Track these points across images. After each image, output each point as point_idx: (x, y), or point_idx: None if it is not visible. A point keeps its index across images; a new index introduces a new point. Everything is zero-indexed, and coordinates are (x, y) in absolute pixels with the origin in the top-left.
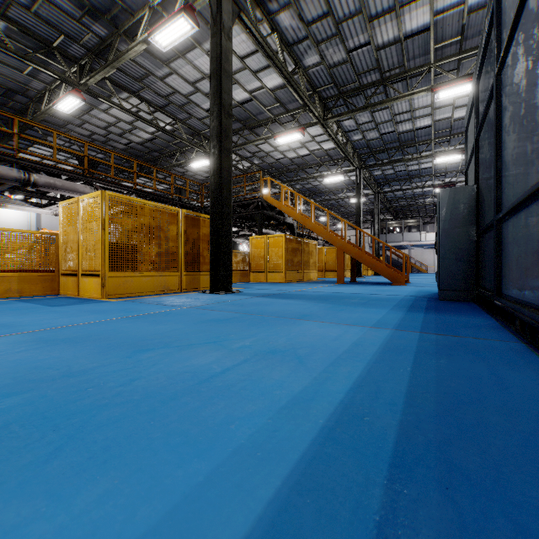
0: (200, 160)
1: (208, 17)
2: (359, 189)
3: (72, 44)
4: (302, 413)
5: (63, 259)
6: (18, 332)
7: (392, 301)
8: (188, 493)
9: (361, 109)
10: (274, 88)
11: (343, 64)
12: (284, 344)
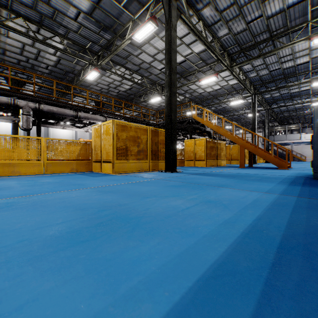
0: (156, 97)
1: (162, 19)
2: (254, 108)
3: (95, 45)
4: (231, 227)
5: (94, 154)
6: (88, 187)
7: (278, 178)
8: (189, 246)
9: (256, 58)
10: (199, 52)
11: (243, 31)
12: (214, 198)
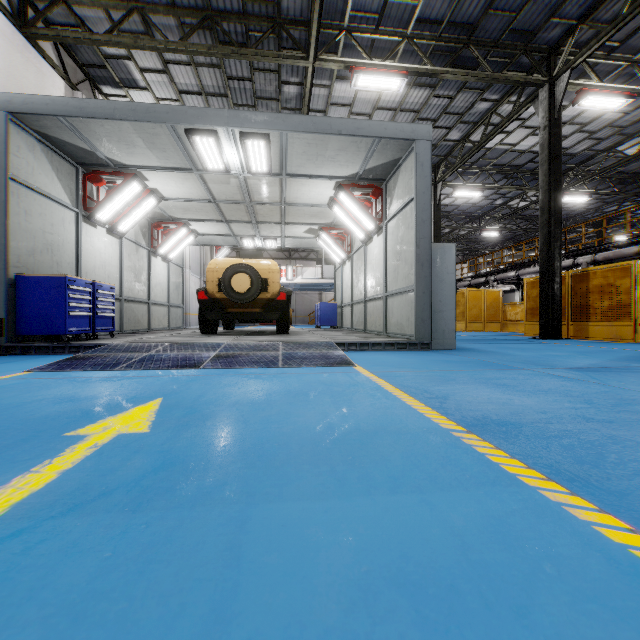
0: None
1: None
2: None
3: None
4: None
5: None
6: None
7: None
8: None
9: None
10: None
11: None
12: None
